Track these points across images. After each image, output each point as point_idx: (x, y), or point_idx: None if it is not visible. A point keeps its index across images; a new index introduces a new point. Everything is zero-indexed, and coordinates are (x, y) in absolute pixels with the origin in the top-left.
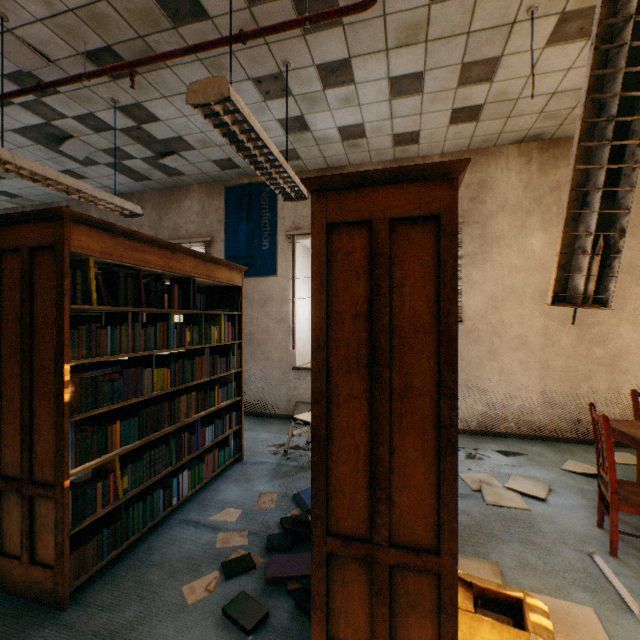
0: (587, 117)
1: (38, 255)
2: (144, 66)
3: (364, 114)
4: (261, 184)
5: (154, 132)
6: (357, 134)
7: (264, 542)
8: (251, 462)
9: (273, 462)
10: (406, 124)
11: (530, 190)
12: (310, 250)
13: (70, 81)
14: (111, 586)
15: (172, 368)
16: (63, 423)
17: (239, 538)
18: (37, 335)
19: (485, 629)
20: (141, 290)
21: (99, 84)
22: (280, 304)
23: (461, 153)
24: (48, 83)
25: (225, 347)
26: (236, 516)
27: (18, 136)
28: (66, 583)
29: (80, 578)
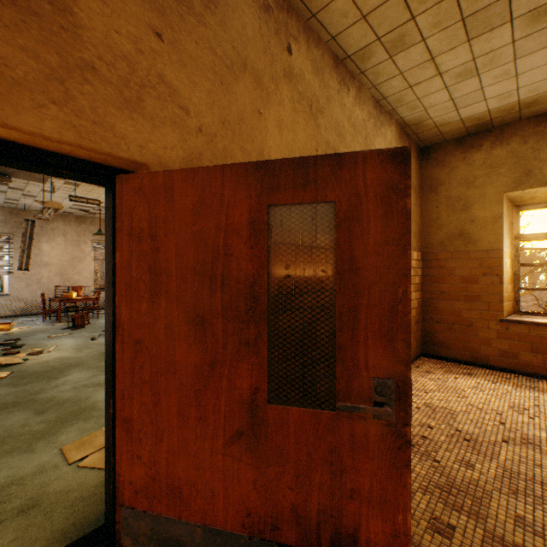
0: (25, 239)
1: None
2: None
3: None
4: None
5: None
6: None
7: None
8: None
9: None
10: None
11: (44, 228)
12: None
13: None
14: None
15: None
16: None
17: None
18: None
19: (2, 326)
20: None
21: None
22: None
23: (14, 209)
24: None
25: None
26: None
27: None
28: None
29: None
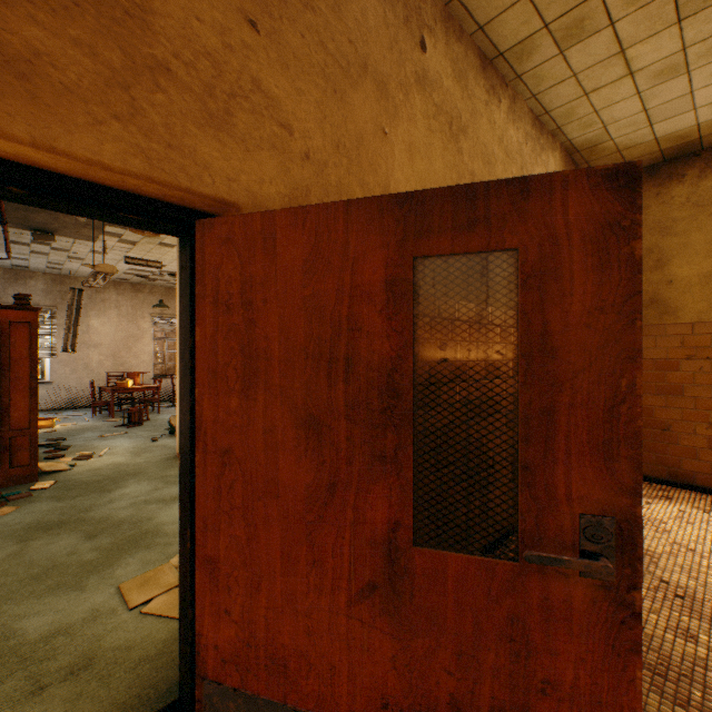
0: (71, 313)
1: None
2: None
3: None
4: None
5: None
6: None
7: None
8: None
9: None
10: (22, 264)
11: (93, 299)
12: None
13: None
14: None
15: None
16: None
17: None
18: None
19: (43, 422)
20: None
21: None
22: None
23: (57, 275)
24: None
25: None
26: None
27: None
28: None
29: None
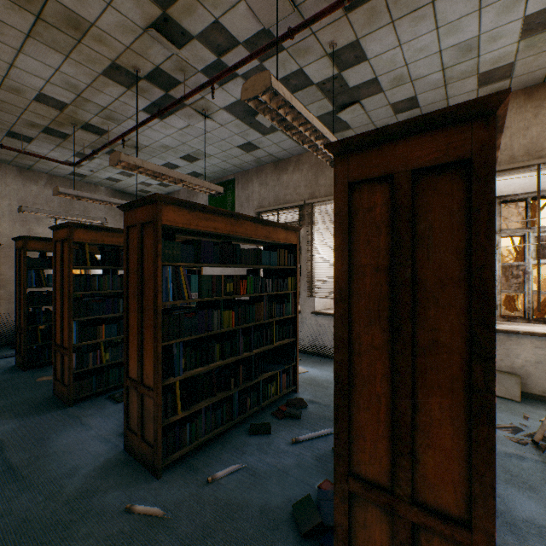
0: None
1: (423, 180)
2: None
3: None
4: None
5: (350, 78)
6: None
7: None
8: (499, 452)
9: (534, 459)
10: None
11: None
12: None
13: (327, 12)
14: None
15: None
16: (490, 436)
17: None
18: (421, 295)
19: None
20: None
21: (327, 25)
22: None
23: None
24: (300, 24)
25: None
26: None
27: (225, 113)
28: None
29: None
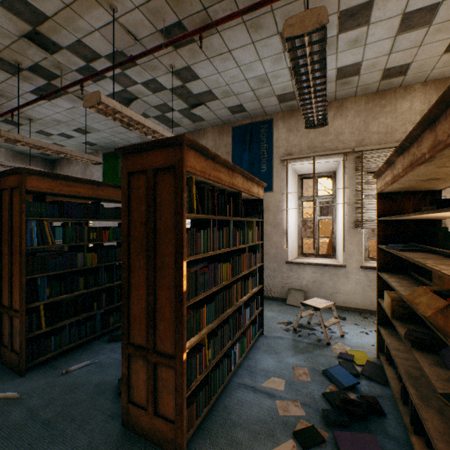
0: None
1: (159, 175)
2: (209, 29)
3: (365, 53)
4: (260, 123)
5: (192, 88)
6: (351, 72)
7: (319, 415)
8: (271, 336)
9: (288, 338)
10: (401, 58)
11: None
12: (296, 171)
13: (153, 51)
14: (210, 440)
15: (231, 263)
16: (182, 308)
17: (295, 408)
18: (158, 237)
19: None
20: (215, 202)
21: (165, 54)
22: (275, 213)
23: (444, 80)
24: (137, 55)
25: (251, 246)
26: (282, 385)
27: None
28: (183, 437)
29: (189, 431)
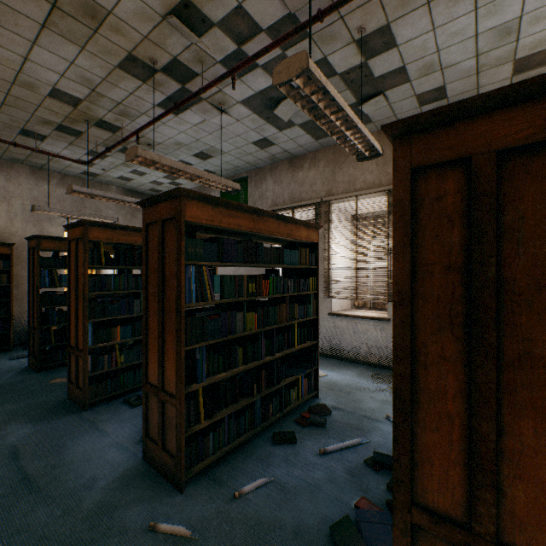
0: None
1: (511, 162)
2: None
3: None
4: None
5: (375, 67)
6: None
7: None
8: None
9: None
10: None
11: None
12: None
13: None
14: None
15: None
16: None
17: None
18: (508, 298)
19: None
20: None
21: (357, 7)
22: None
23: None
24: (331, 5)
25: None
26: None
27: (242, 108)
28: None
29: None
